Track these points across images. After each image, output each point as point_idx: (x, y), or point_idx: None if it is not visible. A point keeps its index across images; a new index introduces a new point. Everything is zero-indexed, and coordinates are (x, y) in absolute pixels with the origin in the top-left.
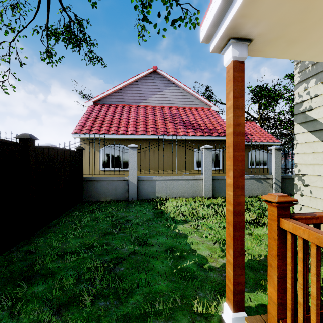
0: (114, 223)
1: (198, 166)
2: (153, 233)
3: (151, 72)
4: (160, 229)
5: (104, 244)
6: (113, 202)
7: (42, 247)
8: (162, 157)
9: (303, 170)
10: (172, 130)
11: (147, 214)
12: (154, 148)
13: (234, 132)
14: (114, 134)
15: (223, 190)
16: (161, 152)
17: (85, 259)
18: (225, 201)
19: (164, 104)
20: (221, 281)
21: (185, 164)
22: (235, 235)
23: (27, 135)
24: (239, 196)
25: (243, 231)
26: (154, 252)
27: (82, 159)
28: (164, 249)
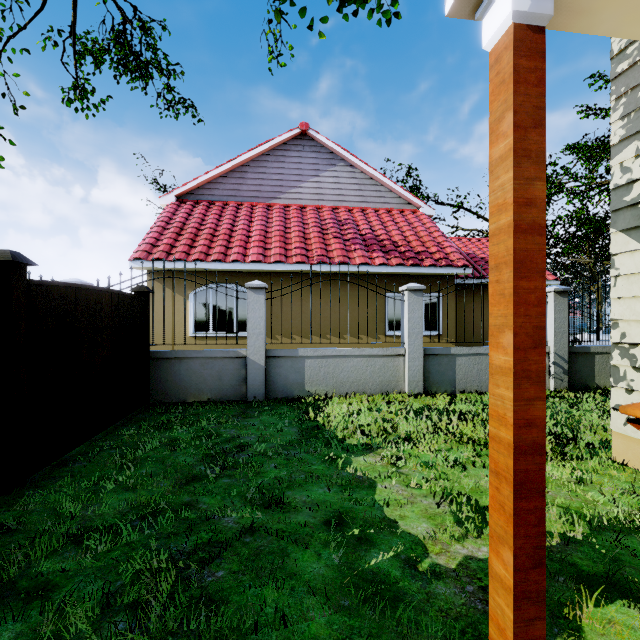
0: (212, 454)
1: (392, 328)
2: (297, 477)
3: (296, 135)
4: (314, 468)
5: (183, 507)
6: (213, 404)
7: (37, 513)
8: (318, 309)
9: (632, 334)
10: (339, 254)
11: (285, 432)
12: (301, 289)
13: (517, 225)
14: (218, 261)
15: (448, 377)
16: (317, 300)
17: (132, 546)
18: (453, 402)
19: (322, 202)
20: (464, 608)
21: (367, 323)
22: (520, 511)
23: (5, 252)
24: (532, 402)
25: (540, 500)
26: (300, 526)
27: (146, 312)
28: (323, 519)
